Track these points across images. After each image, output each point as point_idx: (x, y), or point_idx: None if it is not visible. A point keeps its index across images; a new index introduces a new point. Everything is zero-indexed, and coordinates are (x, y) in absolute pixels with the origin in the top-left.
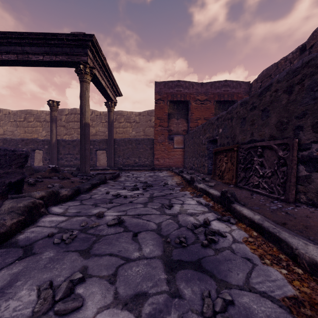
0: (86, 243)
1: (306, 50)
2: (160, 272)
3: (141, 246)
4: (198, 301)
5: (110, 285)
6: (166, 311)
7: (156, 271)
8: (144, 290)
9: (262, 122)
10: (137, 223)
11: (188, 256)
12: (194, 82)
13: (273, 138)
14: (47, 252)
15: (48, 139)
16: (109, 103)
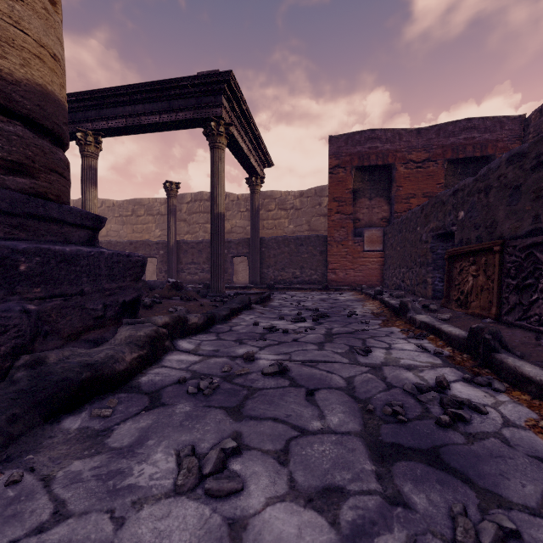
0: (234, 397)
1: None
2: (362, 458)
3: (323, 412)
4: (444, 520)
5: (280, 467)
6: (383, 525)
7: (355, 456)
8: (338, 483)
9: None
10: (311, 375)
11: (412, 438)
12: (402, 129)
13: None
14: (181, 405)
15: (164, 241)
16: (252, 179)
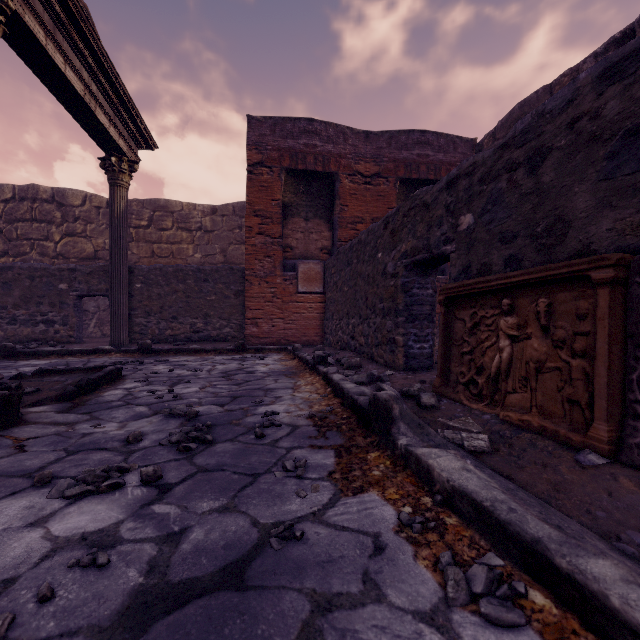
0: None
1: None
2: None
3: None
4: None
5: None
6: None
7: None
8: None
9: None
10: None
11: None
12: (347, 127)
13: None
14: None
15: None
16: (111, 159)
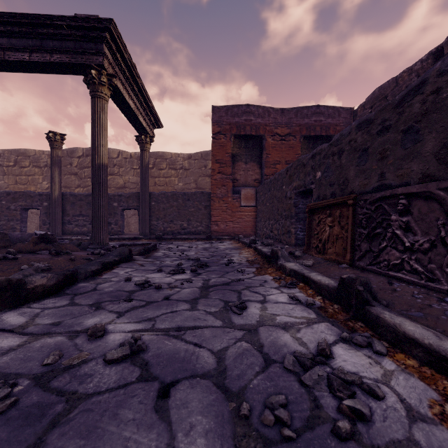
0: (32, 427)
1: (443, 55)
2: None
3: (174, 439)
4: None
5: None
6: None
7: None
8: None
9: (403, 152)
10: (172, 354)
11: None
12: (270, 107)
13: (429, 180)
14: None
15: (48, 192)
16: (141, 137)
